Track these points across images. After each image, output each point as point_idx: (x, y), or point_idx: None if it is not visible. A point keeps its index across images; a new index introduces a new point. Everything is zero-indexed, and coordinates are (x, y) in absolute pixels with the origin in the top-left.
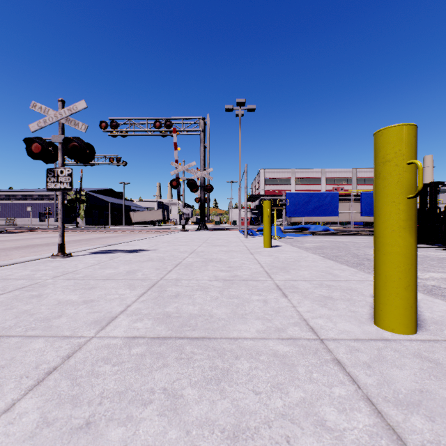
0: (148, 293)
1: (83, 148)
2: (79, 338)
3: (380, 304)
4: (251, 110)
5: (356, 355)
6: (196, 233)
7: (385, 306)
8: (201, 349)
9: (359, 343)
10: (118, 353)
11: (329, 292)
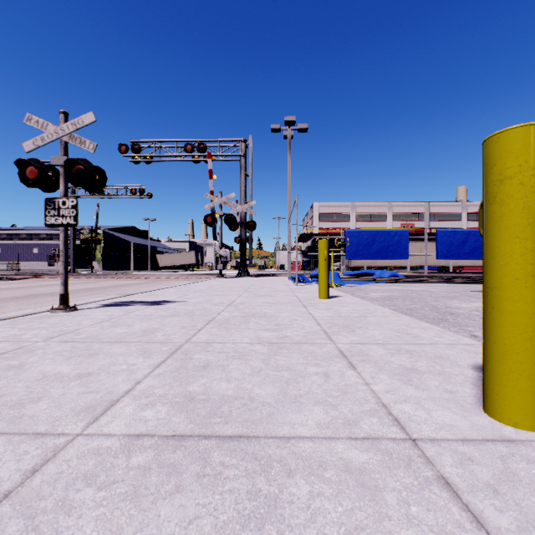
0: (168, 363)
1: (91, 172)
2: (57, 436)
3: (496, 385)
4: (303, 130)
5: (471, 468)
6: (235, 279)
7: (504, 389)
8: (235, 457)
9: (470, 447)
10: (109, 465)
11: (412, 361)
